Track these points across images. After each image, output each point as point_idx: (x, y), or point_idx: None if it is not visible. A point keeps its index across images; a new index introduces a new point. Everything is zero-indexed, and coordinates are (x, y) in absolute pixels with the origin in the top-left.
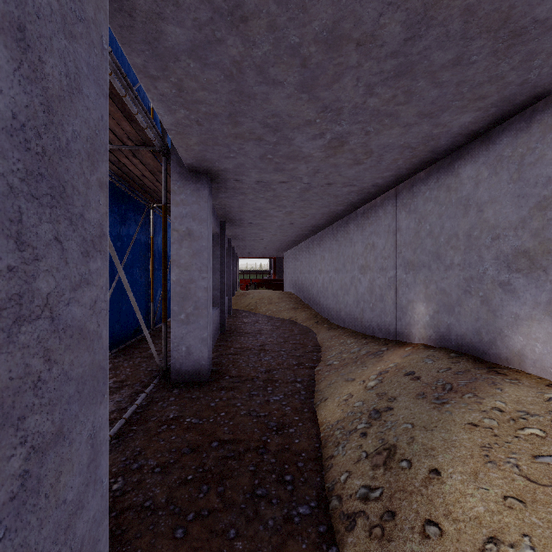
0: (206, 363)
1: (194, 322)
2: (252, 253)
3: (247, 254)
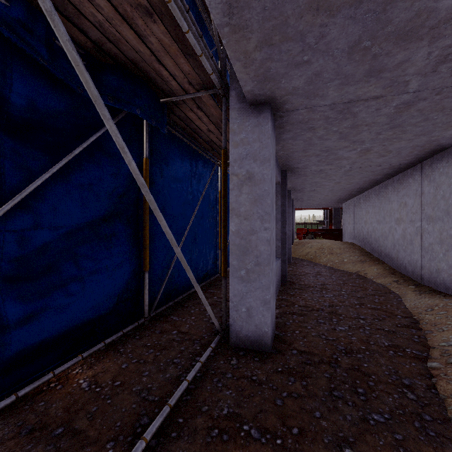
0: (269, 331)
1: (255, 280)
2: (309, 204)
3: (303, 205)
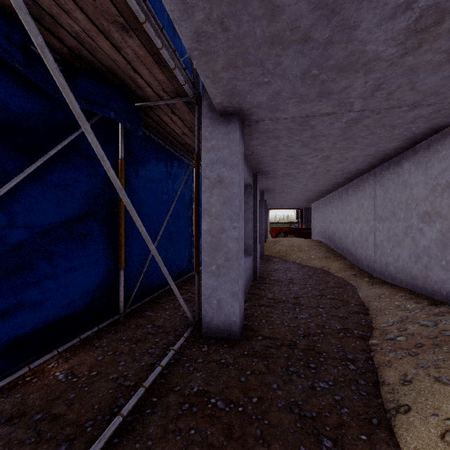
0: (237, 320)
1: (225, 274)
2: (281, 204)
3: (276, 205)
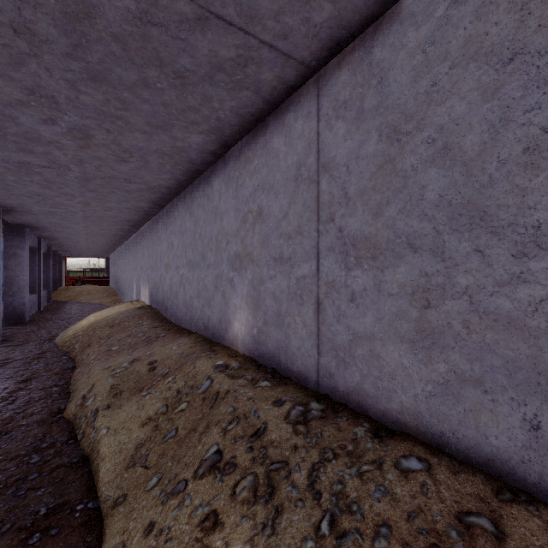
0: (25, 314)
1: (18, 295)
2: (78, 254)
3: (73, 254)
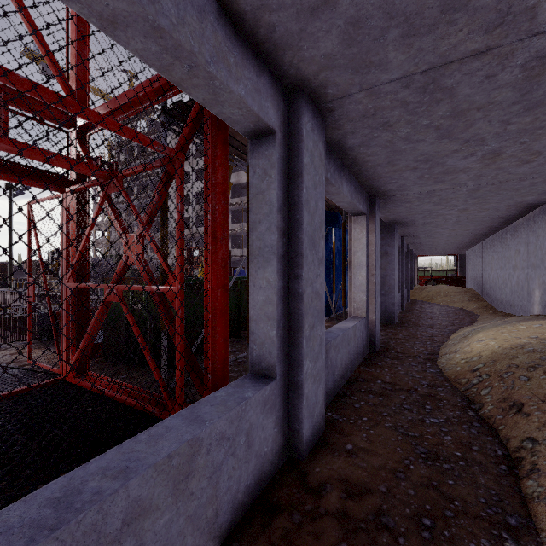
0: (394, 315)
1: (388, 295)
2: (430, 252)
3: (425, 253)
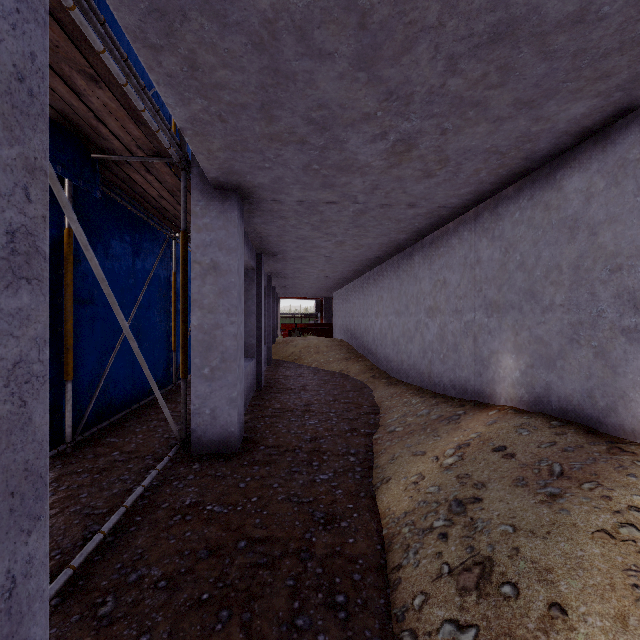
0: (236, 430)
1: (220, 378)
2: (295, 293)
3: (289, 294)
